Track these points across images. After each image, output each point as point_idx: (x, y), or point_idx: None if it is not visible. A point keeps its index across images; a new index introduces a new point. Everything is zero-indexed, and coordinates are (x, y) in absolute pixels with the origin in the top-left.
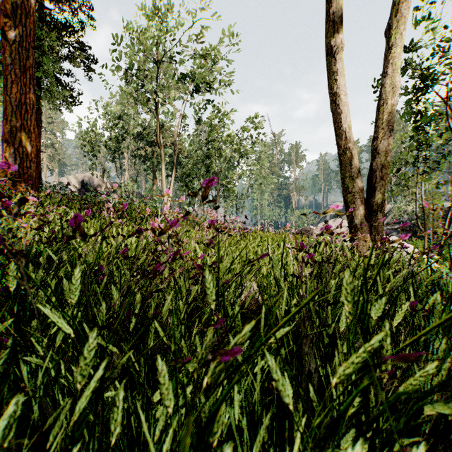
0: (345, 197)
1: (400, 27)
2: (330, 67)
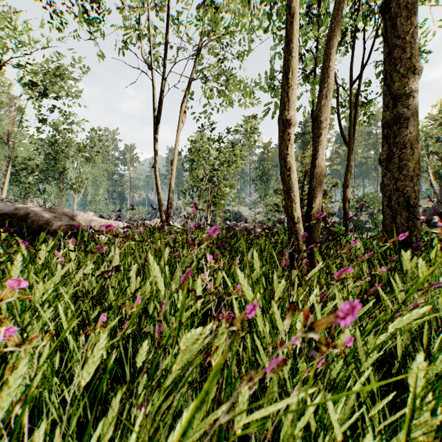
0: (160, 212)
1: (174, 165)
2: (156, 172)
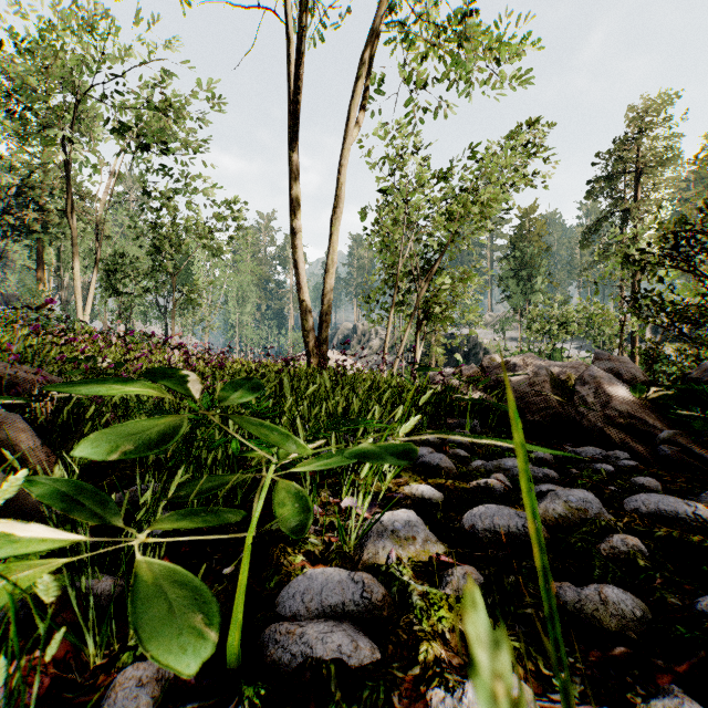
0: (303, 333)
1: (337, 223)
2: (293, 241)
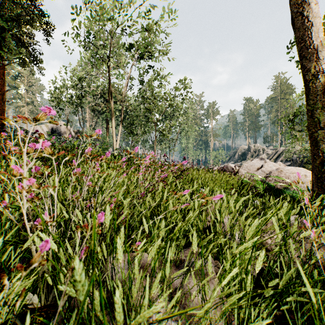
0: (312, 134)
1: None
2: None
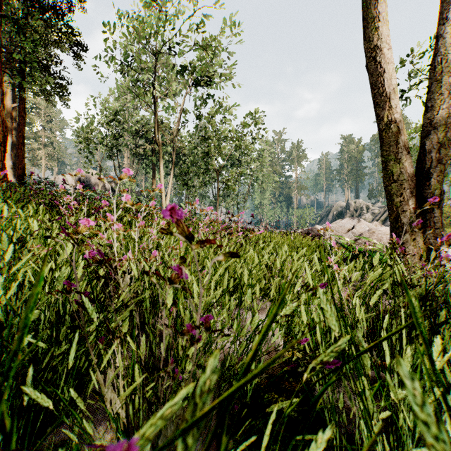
0: (387, 187)
1: None
2: (366, 13)
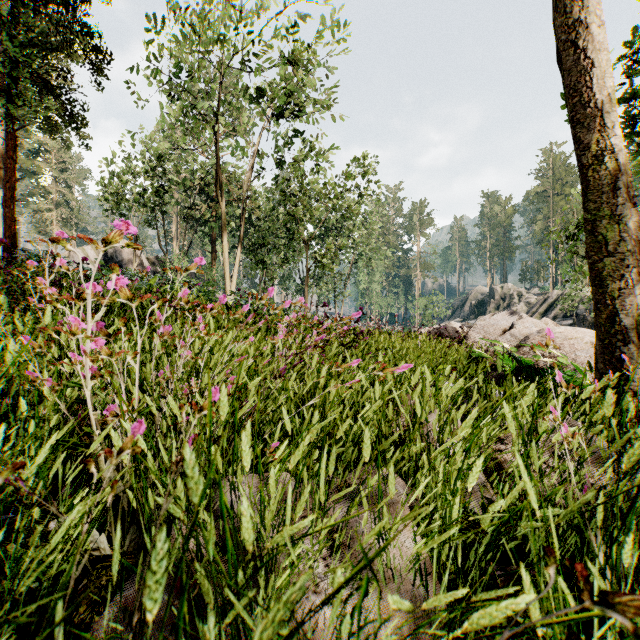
0: (594, 264)
1: None
2: None
